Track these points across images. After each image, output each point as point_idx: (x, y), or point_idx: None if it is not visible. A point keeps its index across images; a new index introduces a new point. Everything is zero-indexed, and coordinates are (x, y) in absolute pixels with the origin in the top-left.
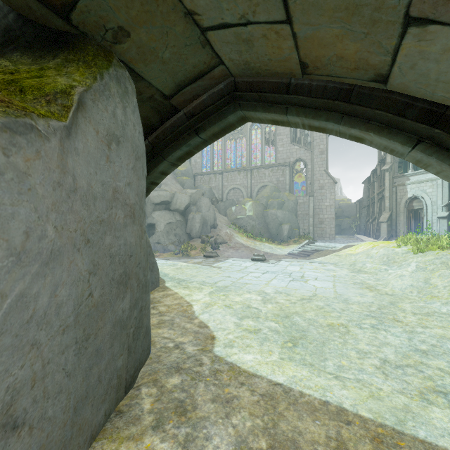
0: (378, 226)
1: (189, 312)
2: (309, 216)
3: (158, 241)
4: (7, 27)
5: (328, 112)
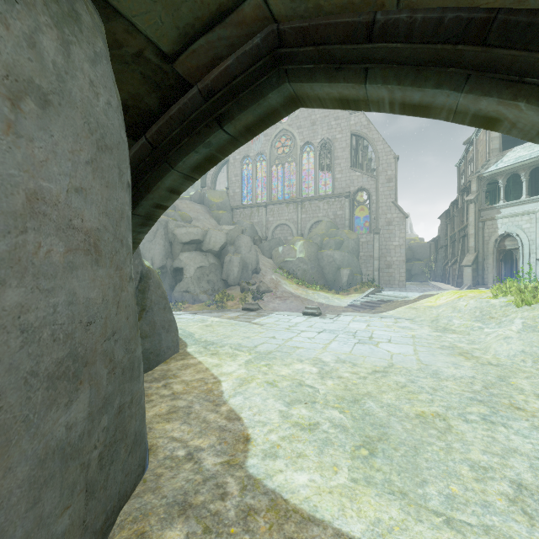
0: (460, 271)
1: (215, 393)
2: (373, 259)
3: (187, 289)
4: None
5: (442, 70)
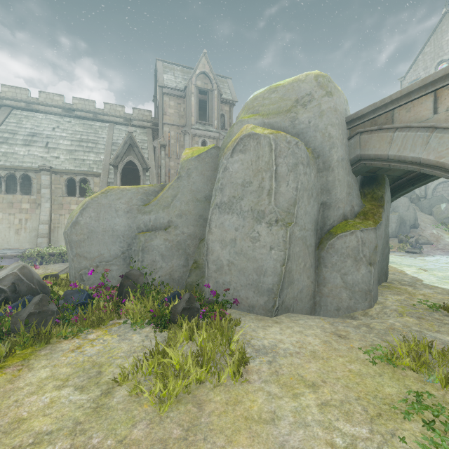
0: None
1: (403, 273)
2: None
3: None
4: (362, 181)
5: None
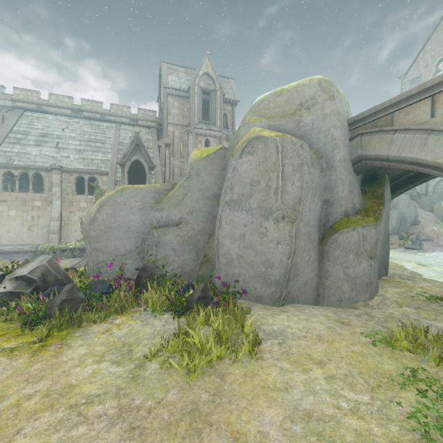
0: None
1: (403, 268)
2: None
3: None
4: (363, 179)
5: None
